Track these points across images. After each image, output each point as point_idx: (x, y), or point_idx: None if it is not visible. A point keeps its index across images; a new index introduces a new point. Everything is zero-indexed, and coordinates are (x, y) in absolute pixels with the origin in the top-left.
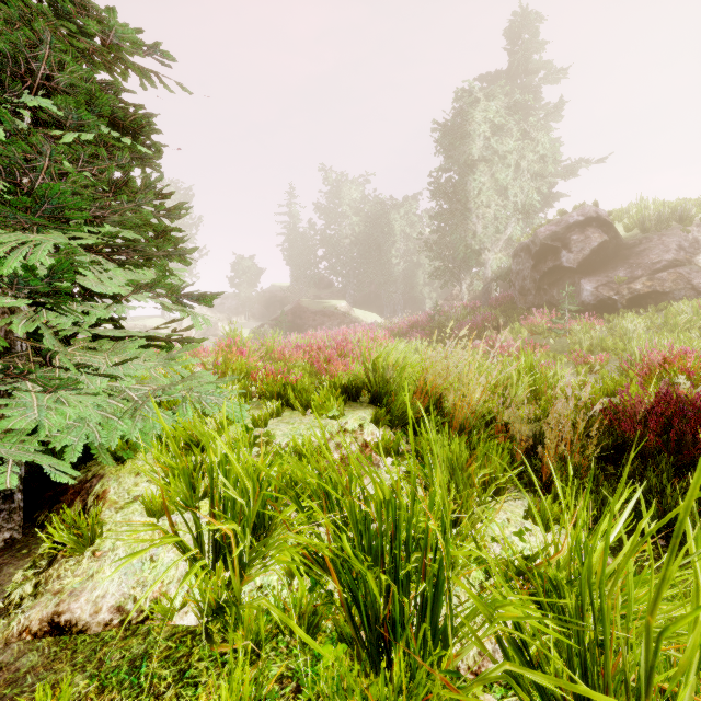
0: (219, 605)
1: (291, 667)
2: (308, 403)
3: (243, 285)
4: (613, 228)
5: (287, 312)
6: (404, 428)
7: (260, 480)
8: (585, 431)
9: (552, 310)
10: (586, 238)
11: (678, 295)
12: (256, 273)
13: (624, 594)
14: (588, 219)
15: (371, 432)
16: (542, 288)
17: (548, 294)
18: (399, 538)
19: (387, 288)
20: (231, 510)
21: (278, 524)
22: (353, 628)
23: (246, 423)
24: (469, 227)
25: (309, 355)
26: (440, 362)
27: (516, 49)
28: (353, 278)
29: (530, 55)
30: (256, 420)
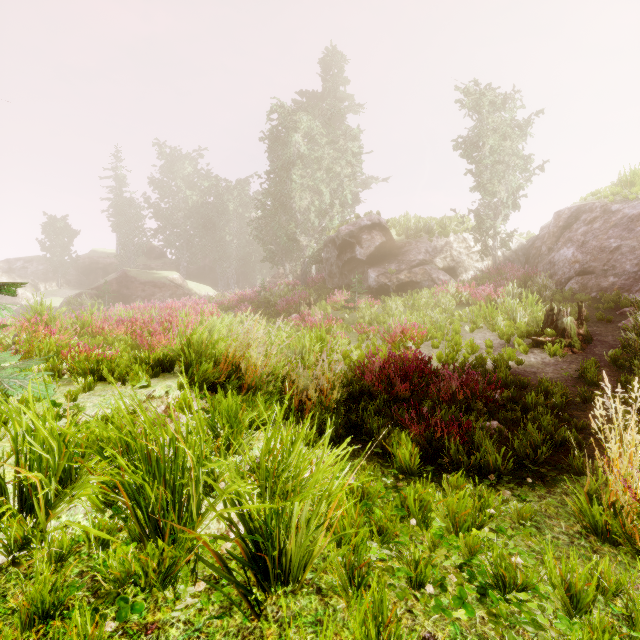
0: (25, 542)
1: (91, 565)
2: (120, 377)
3: (54, 248)
4: (390, 233)
5: (111, 281)
6: (211, 391)
7: (66, 442)
8: (348, 382)
9: (350, 291)
10: (372, 238)
11: (425, 284)
12: (72, 236)
13: (298, 467)
14: (374, 224)
15: (176, 396)
16: (344, 273)
17: (348, 278)
18: (177, 463)
19: (221, 263)
20: (37, 468)
21: (84, 474)
22: (139, 525)
23: (55, 399)
24: (290, 218)
25: (133, 329)
26: (240, 338)
27: (328, 78)
28: (187, 251)
29: (338, 86)
30: (66, 395)
